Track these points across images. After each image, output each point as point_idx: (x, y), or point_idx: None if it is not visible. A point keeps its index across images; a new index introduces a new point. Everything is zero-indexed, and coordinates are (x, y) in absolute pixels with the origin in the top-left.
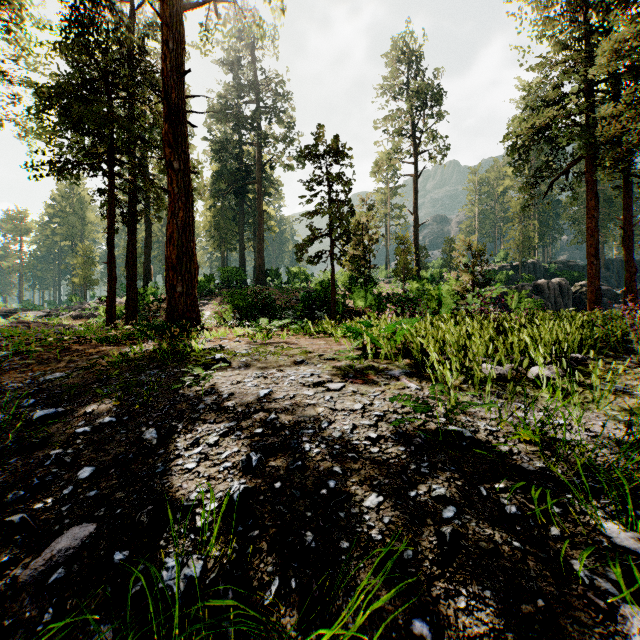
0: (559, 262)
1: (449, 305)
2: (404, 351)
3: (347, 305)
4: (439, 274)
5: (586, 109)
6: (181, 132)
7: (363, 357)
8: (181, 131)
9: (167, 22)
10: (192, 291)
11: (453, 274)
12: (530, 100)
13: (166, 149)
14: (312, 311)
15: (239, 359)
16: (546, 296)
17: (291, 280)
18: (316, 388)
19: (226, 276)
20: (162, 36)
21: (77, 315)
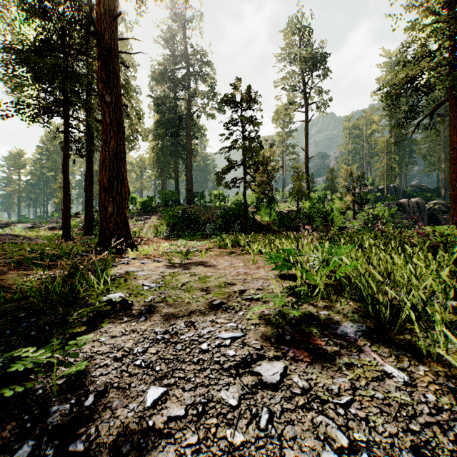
0: (414, 186)
1: (340, 220)
2: (336, 283)
3: (256, 219)
4: (324, 195)
5: (448, 62)
6: (113, 69)
7: (292, 294)
8: (113, 69)
9: None
10: (122, 211)
11: (338, 195)
12: (401, 57)
13: (99, 84)
14: (228, 224)
15: (141, 301)
16: (407, 212)
17: (213, 200)
18: (241, 378)
19: (164, 197)
20: None
21: (52, 227)
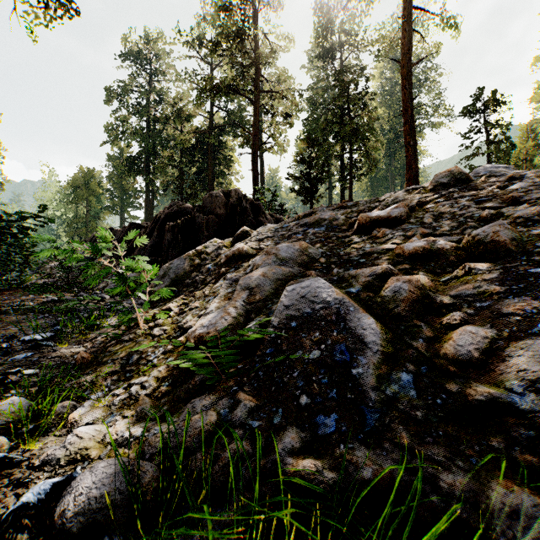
0: None
1: None
2: None
3: None
4: None
5: None
6: (413, 127)
7: None
8: (413, 126)
9: (405, 76)
10: None
11: None
12: None
13: (406, 137)
14: None
15: None
16: None
17: None
18: None
19: None
20: (403, 84)
21: None
